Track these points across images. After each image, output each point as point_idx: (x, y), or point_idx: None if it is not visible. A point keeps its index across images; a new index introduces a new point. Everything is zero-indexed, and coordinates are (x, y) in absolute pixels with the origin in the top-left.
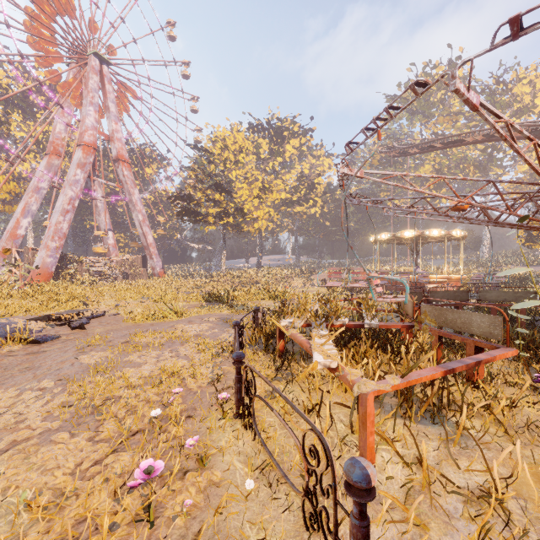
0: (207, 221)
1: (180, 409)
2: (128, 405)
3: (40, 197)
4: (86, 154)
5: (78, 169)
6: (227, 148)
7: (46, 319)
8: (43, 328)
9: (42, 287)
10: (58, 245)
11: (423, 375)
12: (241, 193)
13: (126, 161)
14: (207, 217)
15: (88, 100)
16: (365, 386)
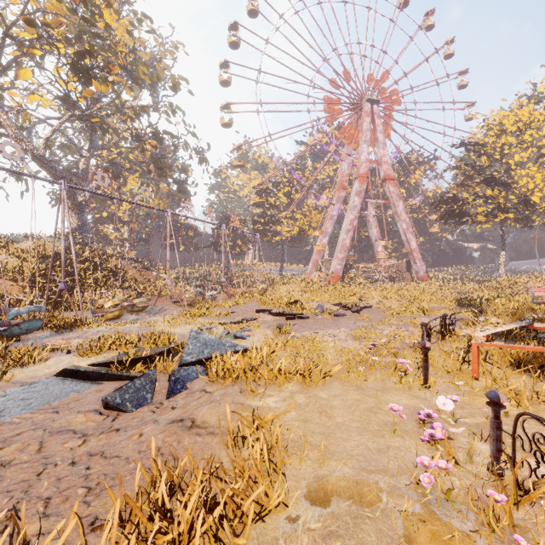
0: (476, 221)
1: (396, 346)
2: (374, 340)
3: (333, 221)
4: (361, 184)
5: (356, 196)
6: (504, 131)
7: (339, 305)
8: (338, 310)
9: (335, 286)
10: (343, 256)
11: (528, 347)
12: (525, 181)
13: (392, 179)
14: (476, 216)
15: (362, 140)
16: (474, 341)
